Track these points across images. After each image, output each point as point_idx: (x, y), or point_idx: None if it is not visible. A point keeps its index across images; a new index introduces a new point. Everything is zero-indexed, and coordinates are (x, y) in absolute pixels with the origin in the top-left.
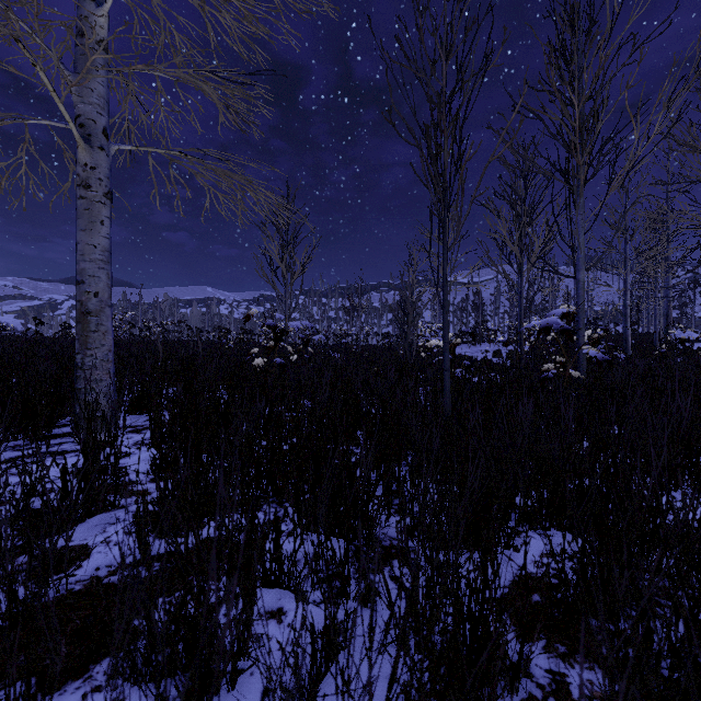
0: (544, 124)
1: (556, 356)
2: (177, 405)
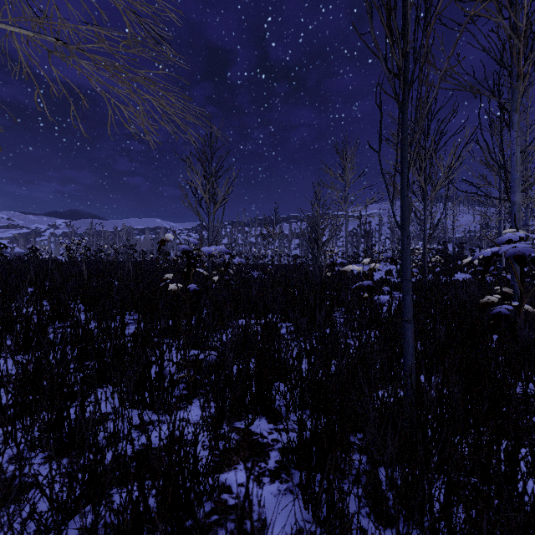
0: (474, 36)
1: (501, 287)
2: (6, 376)
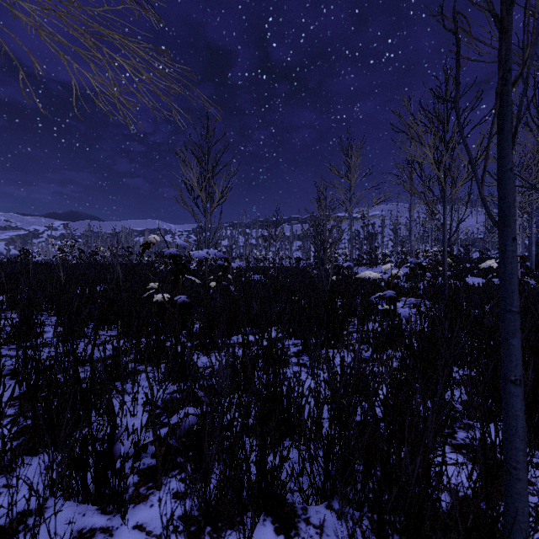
0: None
1: None
2: None
